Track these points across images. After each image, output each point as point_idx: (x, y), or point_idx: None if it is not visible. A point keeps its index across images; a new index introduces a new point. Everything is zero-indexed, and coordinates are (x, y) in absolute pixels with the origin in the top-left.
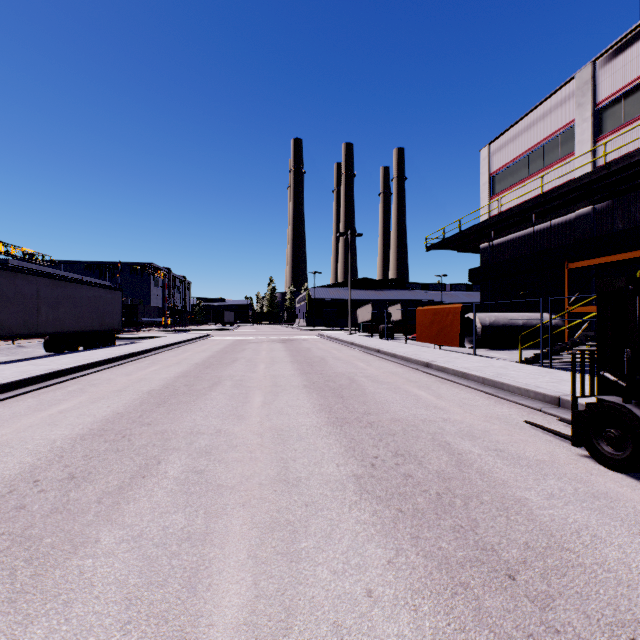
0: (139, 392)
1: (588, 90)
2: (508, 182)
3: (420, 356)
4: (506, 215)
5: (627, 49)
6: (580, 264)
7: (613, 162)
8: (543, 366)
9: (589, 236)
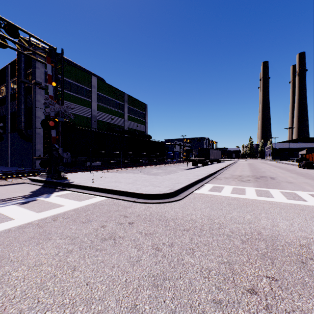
0: (246, 165)
1: None
2: None
3: None
4: None
5: None
6: None
7: None
8: None
9: None
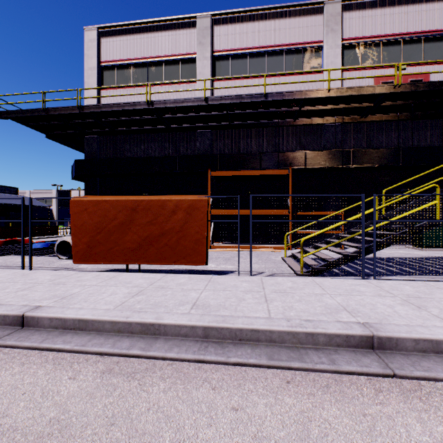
0: None
1: (208, 35)
2: (123, 80)
3: (242, 310)
4: (157, 106)
5: (235, 23)
6: (222, 173)
7: (270, 94)
8: (323, 274)
9: (209, 153)
